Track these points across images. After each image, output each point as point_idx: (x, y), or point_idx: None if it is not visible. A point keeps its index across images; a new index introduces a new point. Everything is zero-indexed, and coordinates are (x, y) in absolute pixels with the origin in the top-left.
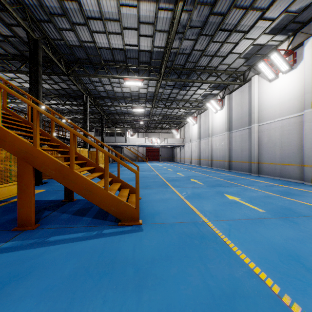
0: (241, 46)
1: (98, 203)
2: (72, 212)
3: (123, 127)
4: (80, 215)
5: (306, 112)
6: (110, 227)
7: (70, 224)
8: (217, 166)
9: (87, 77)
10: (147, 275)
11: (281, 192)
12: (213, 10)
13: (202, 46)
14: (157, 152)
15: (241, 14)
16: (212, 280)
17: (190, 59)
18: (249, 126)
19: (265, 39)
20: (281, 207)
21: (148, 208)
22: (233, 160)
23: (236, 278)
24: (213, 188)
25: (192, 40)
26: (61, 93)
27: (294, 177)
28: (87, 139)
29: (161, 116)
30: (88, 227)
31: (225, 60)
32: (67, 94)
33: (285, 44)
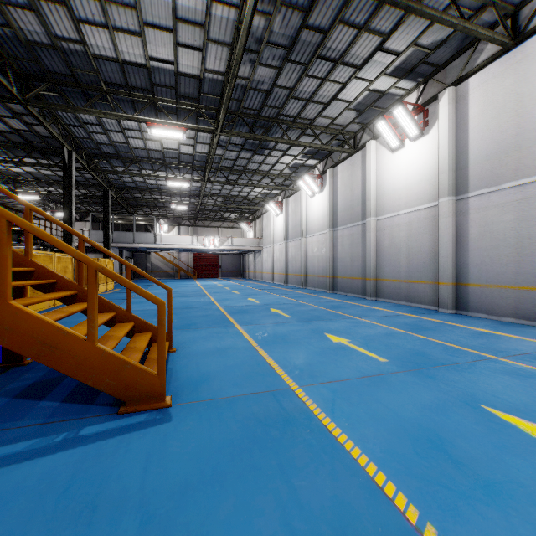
0: (351, 89)
1: (71, 371)
2: (16, 392)
3: (150, 216)
4: (32, 398)
5: (442, 202)
6: (99, 420)
7: (3, 421)
8: (314, 286)
9: (71, 113)
10: (168, 528)
11: (409, 326)
12: (307, 21)
13: (290, 80)
14: (214, 262)
15: (351, 36)
16: (302, 516)
17: (270, 102)
18: (363, 220)
19: (387, 84)
20: (411, 352)
21: (189, 369)
22: (339, 275)
23: (345, 503)
24: (307, 324)
25: (274, 68)
26: (12, 140)
27: (425, 301)
28: (46, 234)
29: (221, 198)
30: (48, 426)
31: (327, 110)
32: (27, 144)
33: (413, 95)
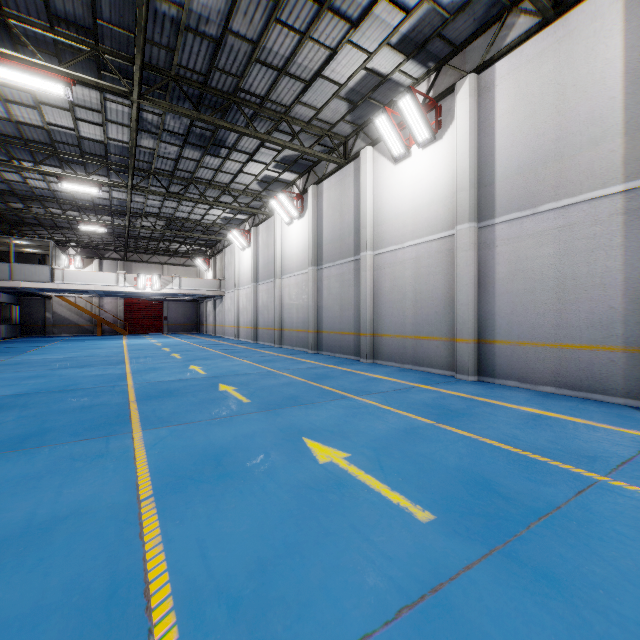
0: (342, 63)
1: None
2: None
3: (43, 239)
4: None
5: (461, 229)
6: None
7: None
8: (292, 344)
9: None
10: None
11: (432, 408)
12: None
13: (252, 26)
14: (156, 312)
15: None
16: None
17: (222, 62)
18: (356, 255)
19: (390, 63)
20: (464, 480)
21: None
22: (324, 329)
23: None
24: (274, 417)
25: None
26: None
27: (438, 364)
28: None
29: (163, 220)
30: None
31: (308, 94)
32: None
33: (422, 86)
